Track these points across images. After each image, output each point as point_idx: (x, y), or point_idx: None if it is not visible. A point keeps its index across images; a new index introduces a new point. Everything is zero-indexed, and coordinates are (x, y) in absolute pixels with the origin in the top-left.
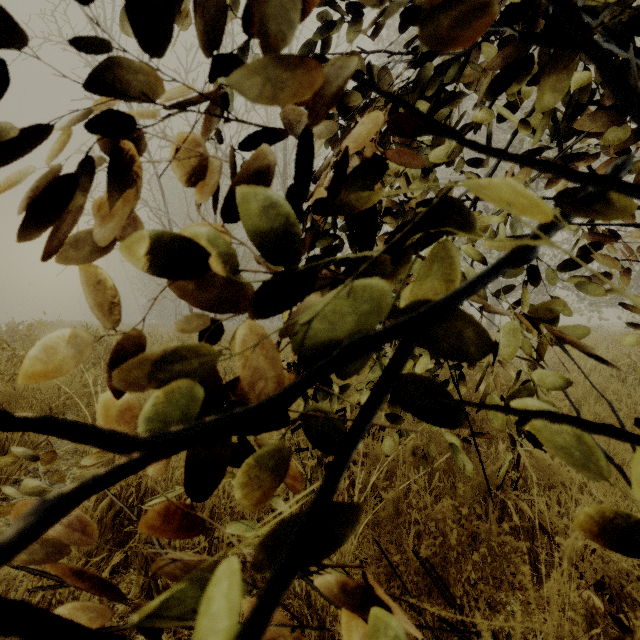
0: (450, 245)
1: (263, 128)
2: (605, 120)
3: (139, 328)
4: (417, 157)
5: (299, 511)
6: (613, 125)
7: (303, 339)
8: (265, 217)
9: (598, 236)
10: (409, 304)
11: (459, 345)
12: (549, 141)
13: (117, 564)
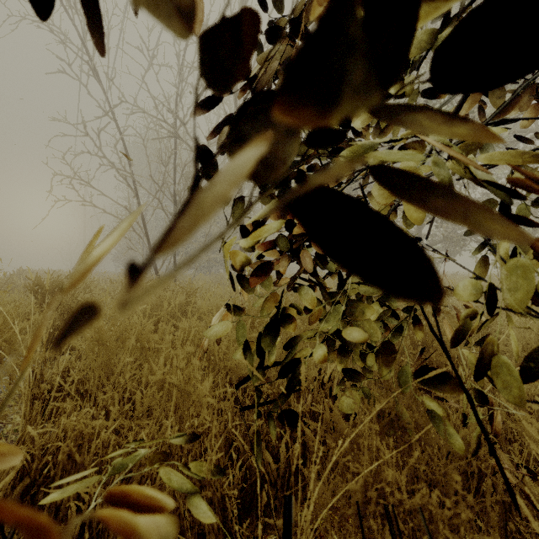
0: None
1: None
2: None
3: (110, 276)
4: None
5: None
6: None
7: None
8: None
9: None
10: None
11: None
12: None
13: None
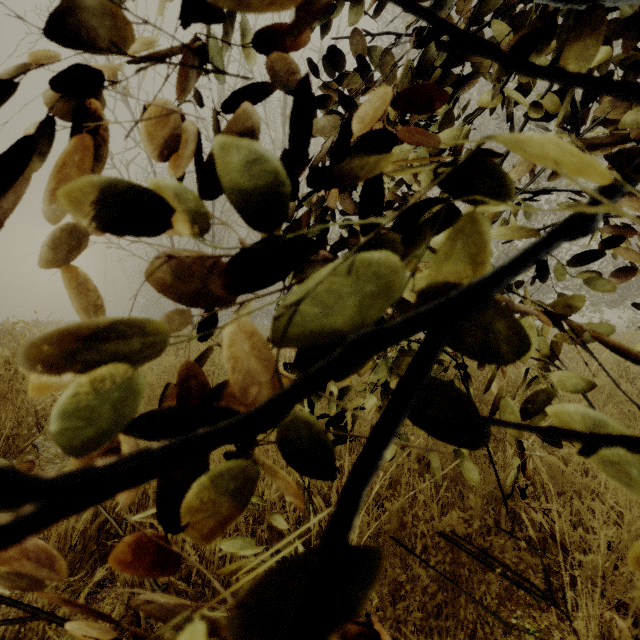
0: (480, 217)
1: (248, 78)
2: (624, 103)
3: None
4: (426, 134)
5: (286, 574)
6: (633, 108)
7: (295, 334)
8: (249, 182)
9: (613, 229)
10: (430, 290)
11: (492, 342)
12: (559, 131)
13: (103, 577)
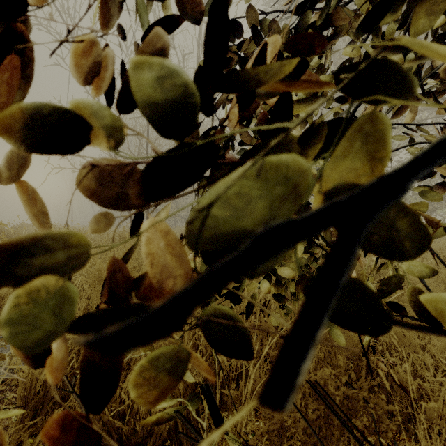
0: (379, 120)
1: None
2: None
3: None
4: (309, 73)
5: None
6: None
7: (202, 231)
8: (158, 87)
9: None
10: (334, 188)
11: (393, 239)
12: None
13: None
